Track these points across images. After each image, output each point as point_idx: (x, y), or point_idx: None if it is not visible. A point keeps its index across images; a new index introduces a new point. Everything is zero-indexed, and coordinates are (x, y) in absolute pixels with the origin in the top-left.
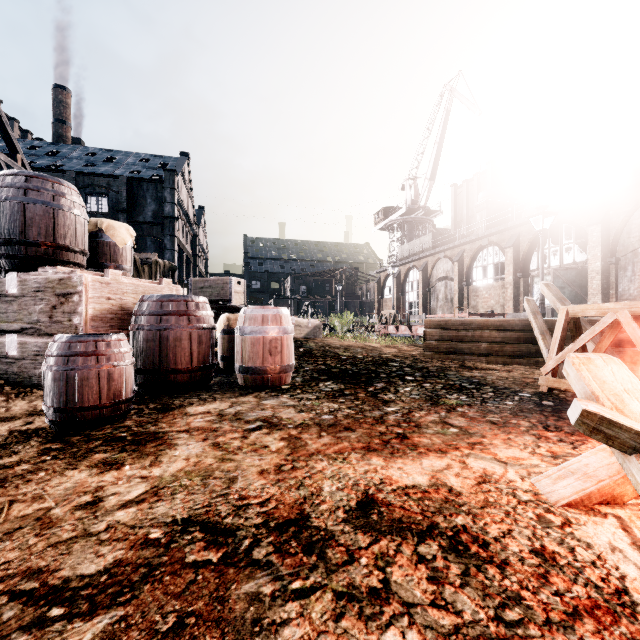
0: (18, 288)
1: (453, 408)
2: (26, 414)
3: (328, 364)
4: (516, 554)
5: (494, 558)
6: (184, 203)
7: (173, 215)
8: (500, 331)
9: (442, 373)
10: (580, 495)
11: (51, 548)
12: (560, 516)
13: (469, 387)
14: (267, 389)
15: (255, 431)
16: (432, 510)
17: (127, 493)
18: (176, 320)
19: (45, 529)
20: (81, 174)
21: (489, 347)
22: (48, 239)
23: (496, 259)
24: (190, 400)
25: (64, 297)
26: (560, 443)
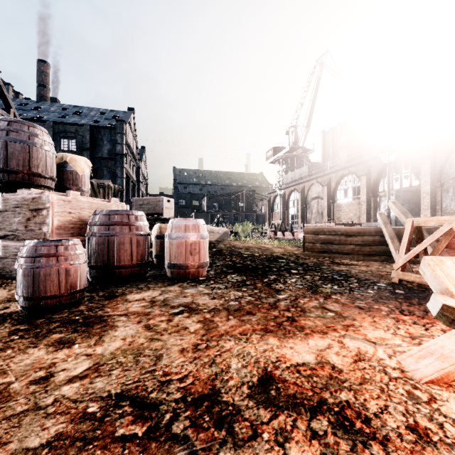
0: (2, 205)
1: (329, 296)
2: (5, 300)
3: (234, 260)
4: (394, 430)
5: (376, 434)
6: (130, 144)
7: (122, 152)
8: (359, 236)
9: (318, 267)
10: (440, 374)
11: (5, 421)
12: (426, 392)
13: (339, 279)
14: (188, 280)
15: (178, 315)
16: (320, 386)
17: (74, 369)
18: (120, 229)
19: (3, 402)
20: (57, 123)
21: (351, 248)
22: (25, 168)
23: (354, 184)
24: (130, 289)
25: (36, 211)
26: (415, 325)
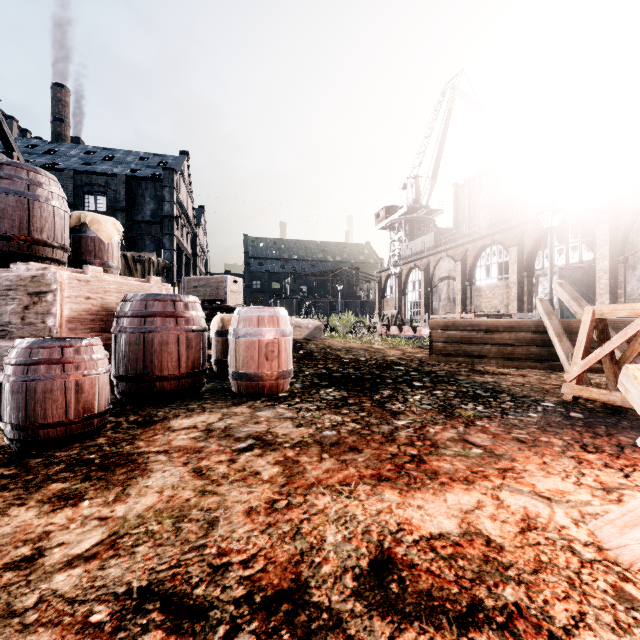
0: None
1: (471, 421)
2: None
3: (329, 368)
4: None
5: None
6: (183, 202)
7: (172, 214)
8: (511, 332)
9: (452, 378)
10: None
11: None
12: None
13: (484, 395)
14: (263, 397)
15: (245, 452)
16: (470, 576)
17: (77, 543)
18: (162, 322)
19: None
20: (79, 172)
21: (500, 349)
22: (22, 233)
23: (500, 258)
24: (176, 411)
25: (37, 296)
26: (607, 469)
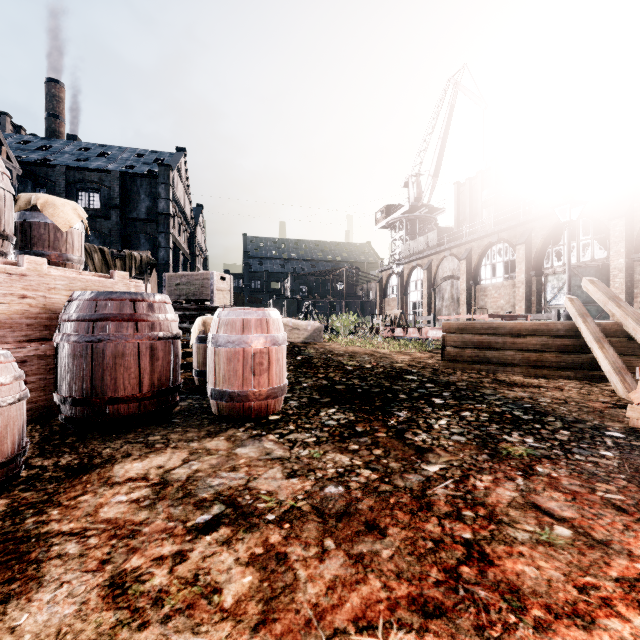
0: None
1: (529, 466)
2: None
3: (331, 378)
4: None
5: None
6: (180, 200)
7: (168, 211)
8: (537, 336)
9: (477, 392)
10: None
11: None
12: None
13: (526, 418)
14: (248, 422)
15: (205, 534)
16: None
17: None
18: (116, 327)
19: None
20: (72, 169)
21: (525, 356)
22: None
23: (506, 257)
24: (129, 446)
25: None
26: None
